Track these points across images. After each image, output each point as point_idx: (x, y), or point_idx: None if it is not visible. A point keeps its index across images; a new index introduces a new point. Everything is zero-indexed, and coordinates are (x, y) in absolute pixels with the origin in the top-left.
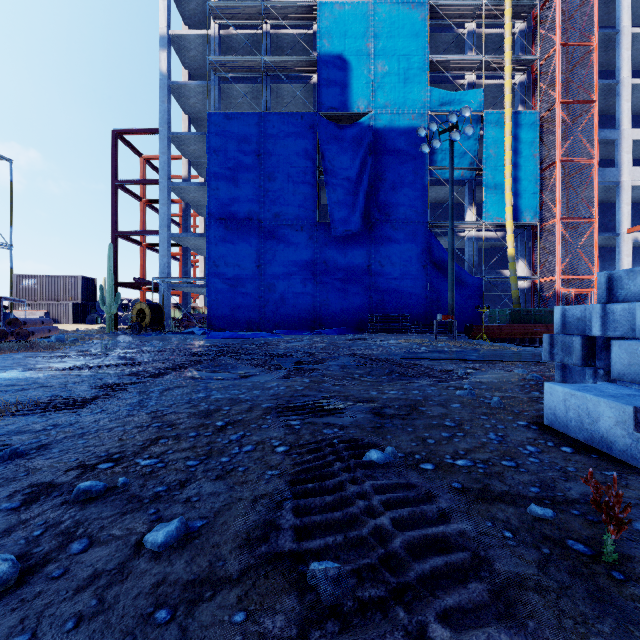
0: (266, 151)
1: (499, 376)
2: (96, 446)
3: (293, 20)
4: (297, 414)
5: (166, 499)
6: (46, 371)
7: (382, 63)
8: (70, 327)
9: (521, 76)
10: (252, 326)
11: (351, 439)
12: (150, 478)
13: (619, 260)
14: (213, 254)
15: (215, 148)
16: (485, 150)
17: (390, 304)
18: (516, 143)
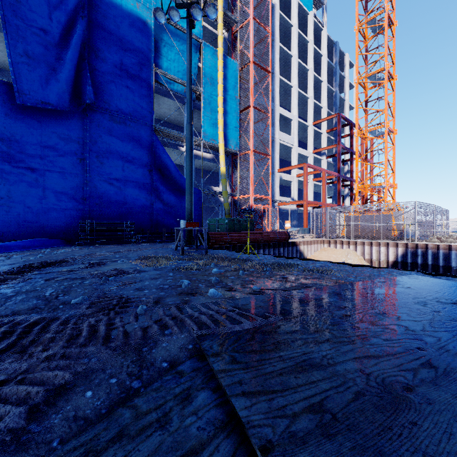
0: None
1: None
2: None
3: None
4: None
5: None
6: None
7: None
8: None
9: (225, 33)
10: None
11: None
12: None
13: (274, 189)
14: None
15: None
16: (204, 76)
17: (110, 209)
18: (225, 81)
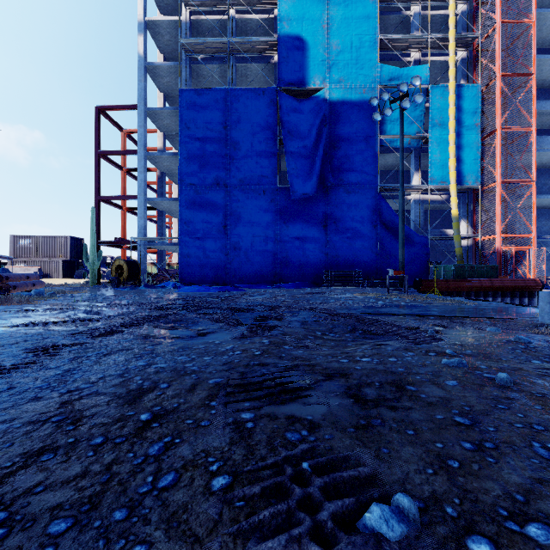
0: (232, 123)
1: (476, 336)
2: None
3: (256, 6)
4: (251, 398)
5: None
6: None
7: (336, 42)
8: (59, 281)
9: (463, 53)
10: (219, 280)
11: (329, 459)
12: None
13: None
14: (184, 216)
15: (186, 121)
16: (430, 120)
17: (343, 260)
18: (459, 113)
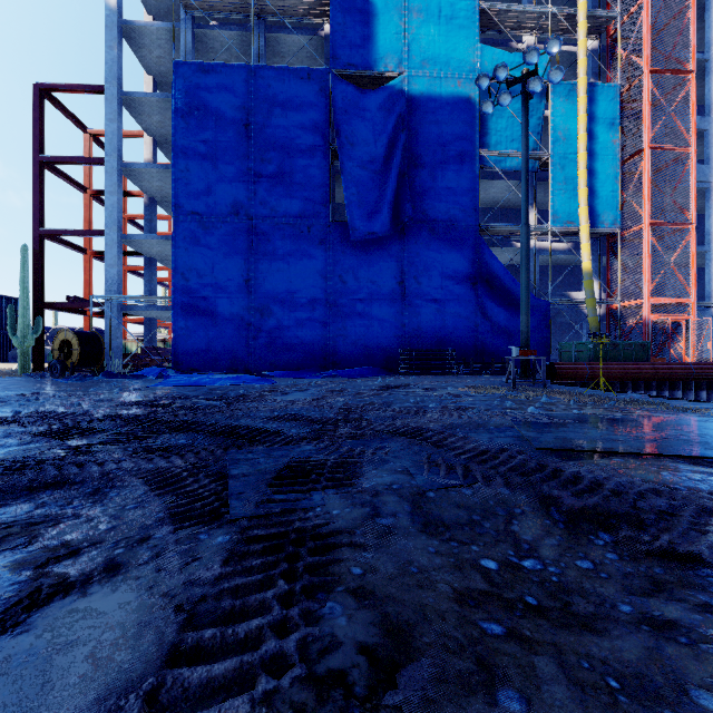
0: (258, 120)
1: None
2: None
3: None
4: None
5: None
6: None
7: (418, 7)
8: None
9: (593, 42)
10: (238, 365)
11: None
12: None
13: (710, 281)
14: (181, 263)
15: (184, 112)
16: (552, 132)
17: (429, 335)
18: (591, 124)
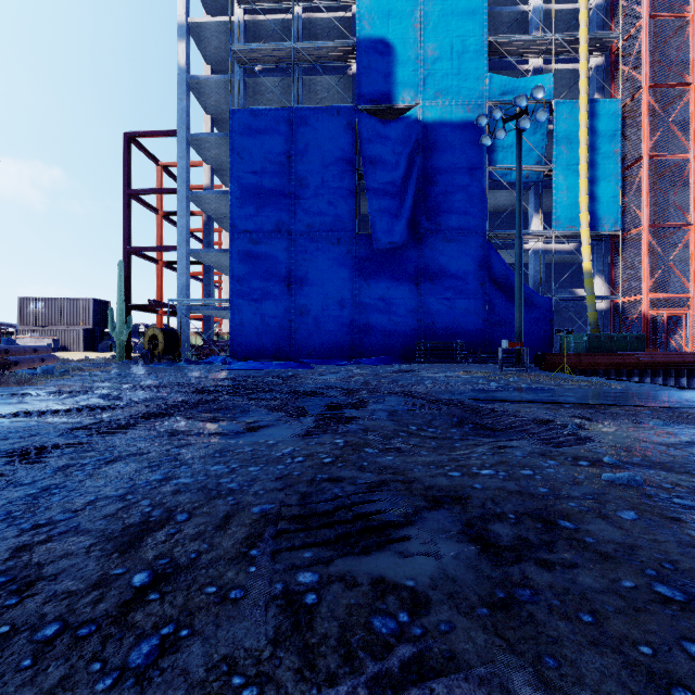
0: (297, 152)
1: (639, 434)
2: None
3: (328, 1)
4: (315, 543)
5: None
6: None
7: (432, 47)
8: (79, 355)
9: (598, 59)
10: (281, 354)
11: (454, 687)
12: None
13: None
14: (236, 272)
15: (239, 150)
16: (555, 146)
17: (442, 329)
18: (593, 137)
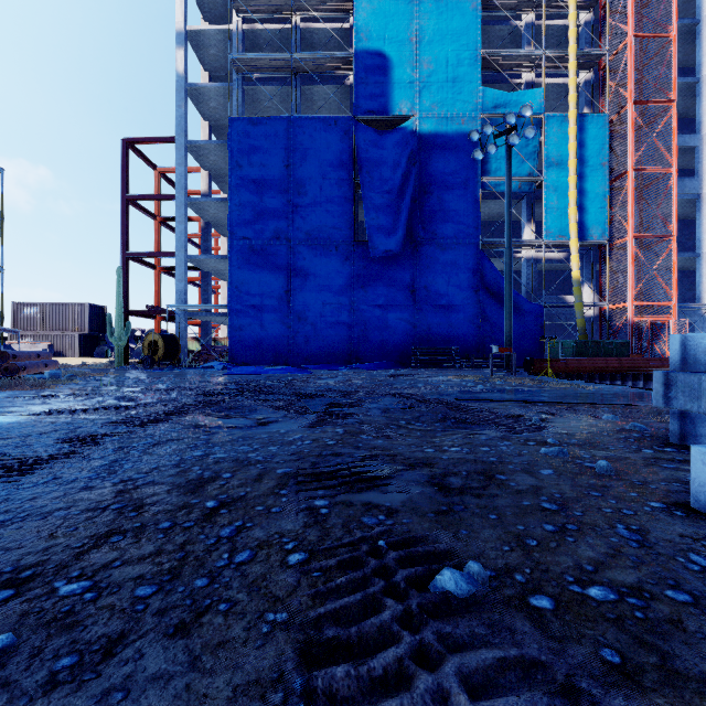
0: (295, 161)
1: (587, 425)
2: (7, 550)
3: (326, 12)
4: (325, 487)
5: (63, 695)
6: (17, 416)
7: (428, 60)
8: (76, 361)
9: (587, 74)
10: (279, 360)
11: (406, 538)
12: (58, 631)
13: (700, 284)
14: (235, 278)
15: (238, 158)
16: (546, 158)
17: (437, 335)
18: (581, 150)
